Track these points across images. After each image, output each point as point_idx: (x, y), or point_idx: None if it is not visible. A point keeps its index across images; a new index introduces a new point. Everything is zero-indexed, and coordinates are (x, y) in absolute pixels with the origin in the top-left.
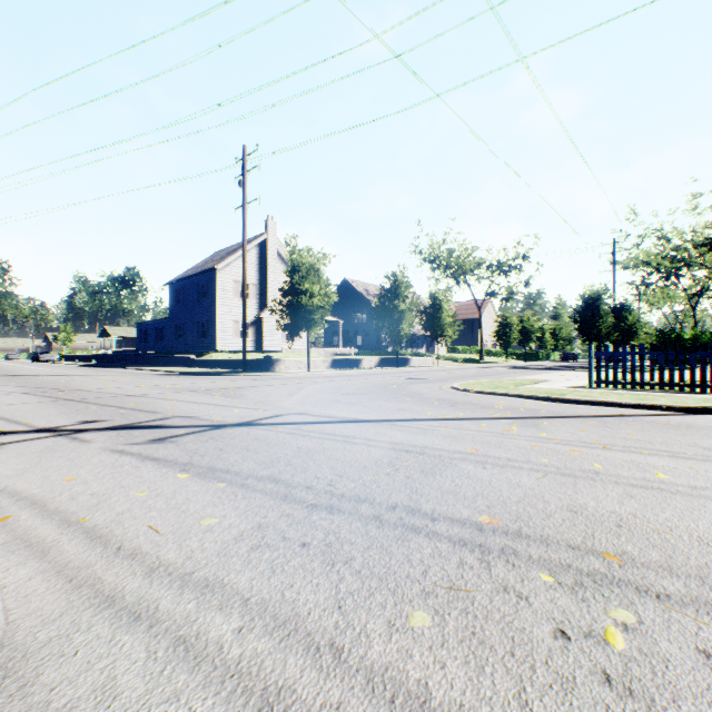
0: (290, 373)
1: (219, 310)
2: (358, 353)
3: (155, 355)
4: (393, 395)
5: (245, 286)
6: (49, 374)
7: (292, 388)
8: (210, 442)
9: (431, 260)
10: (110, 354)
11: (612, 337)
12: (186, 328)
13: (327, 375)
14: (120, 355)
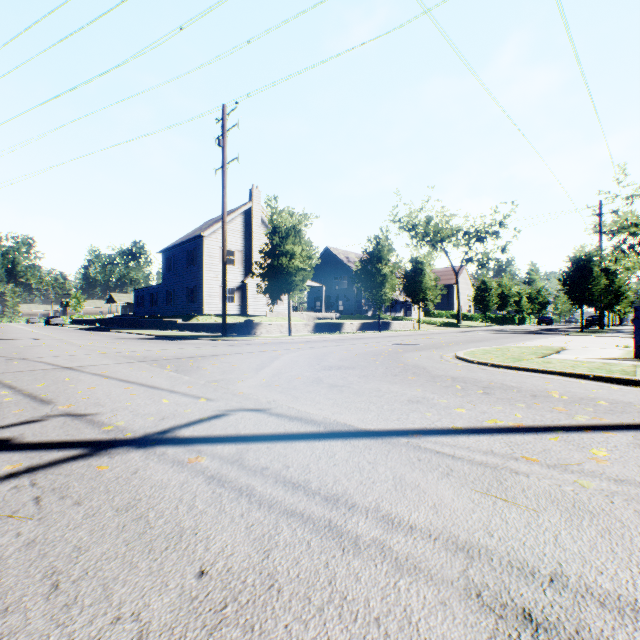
0: (270, 337)
1: (206, 276)
2: (339, 317)
3: (147, 319)
4: (389, 370)
5: (224, 248)
6: (33, 338)
7: (264, 358)
8: (12, 521)
9: (409, 228)
10: (110, 318)
11: (605, 300)
12: (176, 294)
13: (308, 340)
14: (118, 319)
